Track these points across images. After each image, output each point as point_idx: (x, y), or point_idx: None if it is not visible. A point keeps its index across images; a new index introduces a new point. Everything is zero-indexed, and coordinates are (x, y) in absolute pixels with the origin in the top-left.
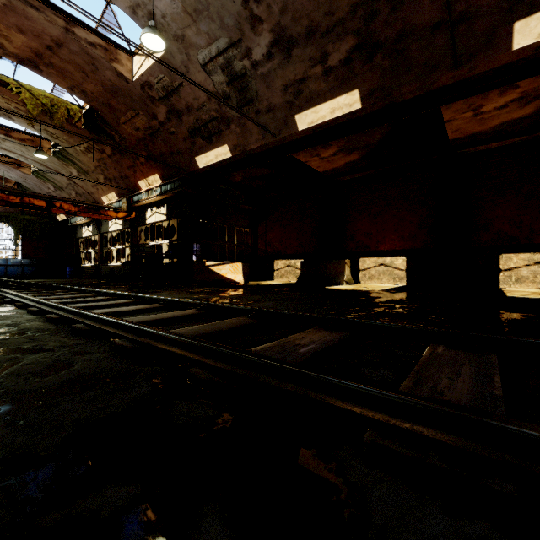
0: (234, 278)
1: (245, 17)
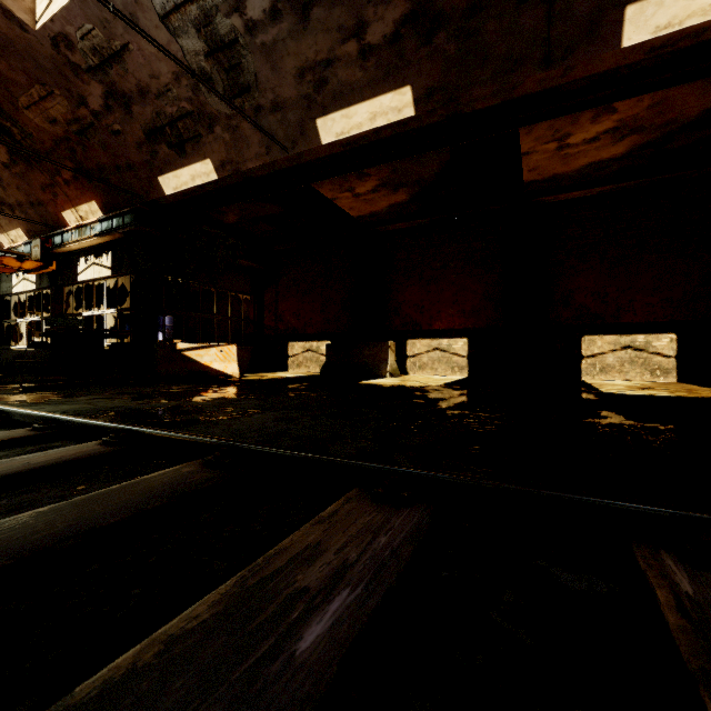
0: (223, 369)
1: None
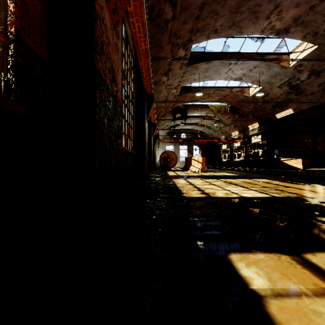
0: (296, 166)
1: (295, 71)
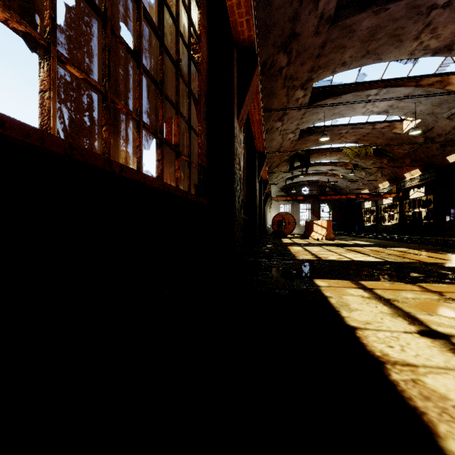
0: None
1: None
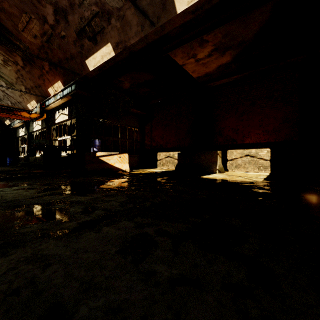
0: (121, 167)
1: None
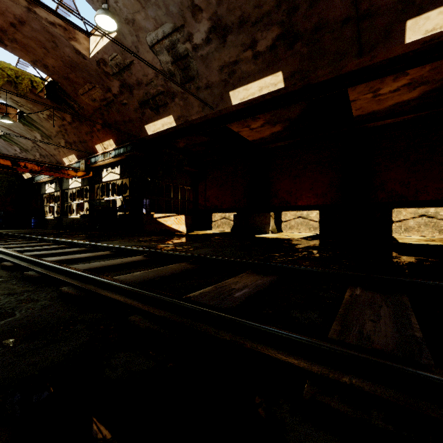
0: (178, 228)
1: (187, 6)
